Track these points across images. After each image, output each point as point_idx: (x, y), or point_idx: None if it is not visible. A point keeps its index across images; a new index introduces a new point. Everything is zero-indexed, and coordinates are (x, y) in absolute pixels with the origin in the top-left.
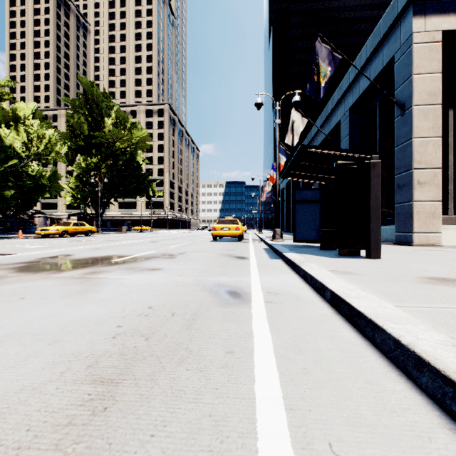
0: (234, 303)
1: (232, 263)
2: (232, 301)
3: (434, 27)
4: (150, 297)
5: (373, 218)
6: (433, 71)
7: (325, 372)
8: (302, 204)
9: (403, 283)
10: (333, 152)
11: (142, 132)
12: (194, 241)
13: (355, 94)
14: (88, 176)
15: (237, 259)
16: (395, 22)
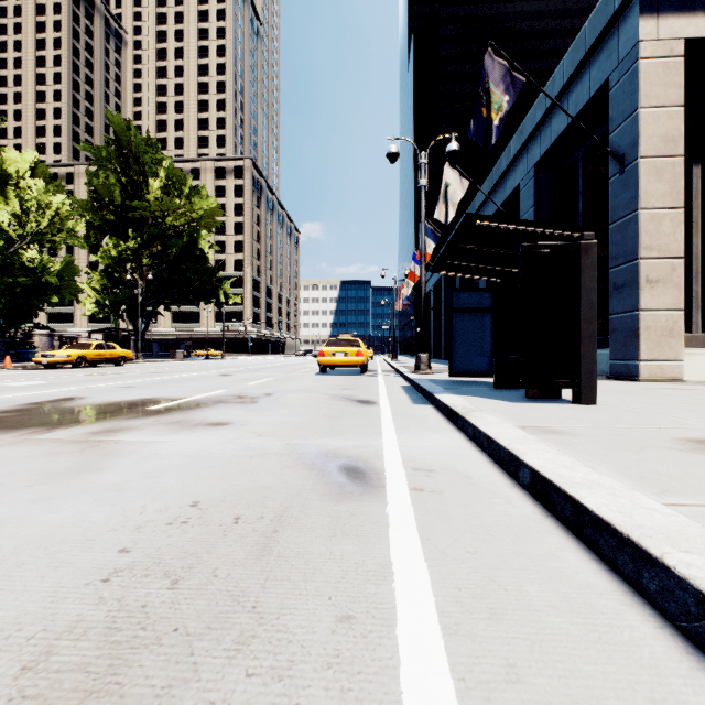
0: (354, 492)
1: (351, 413)
2: (350, 489)
3: (672, 33)
4: (200, 481)
5: (585, 336)
6: (671, 103)
7: (556, 675)
8: (464, 314)
9: (655, 451)
10: (519, 226)
11: (209, 201)
12: (290, 373)
13: (545, 141)
14: (122, 270)
15: (359, 405)
16: (610, 25)
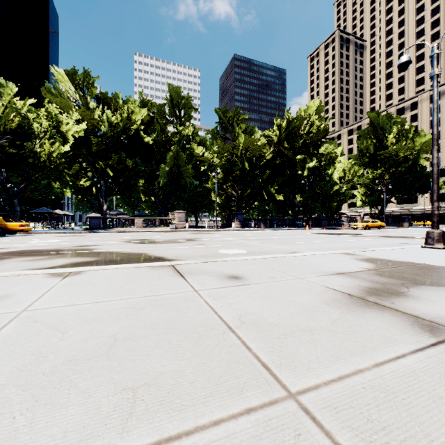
0: None
1: None
2: None
3: None
4: None
5: None
6: None
7: None
8: None
9: None
10: None
11: (425, 137)
12: None
13: None
14: (373, 184)
15: None
16: None
